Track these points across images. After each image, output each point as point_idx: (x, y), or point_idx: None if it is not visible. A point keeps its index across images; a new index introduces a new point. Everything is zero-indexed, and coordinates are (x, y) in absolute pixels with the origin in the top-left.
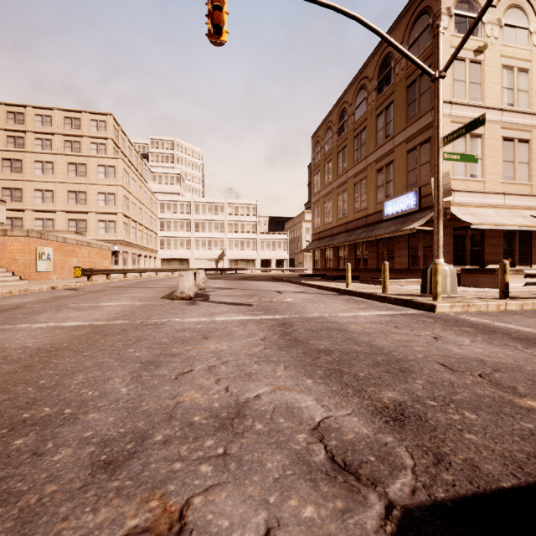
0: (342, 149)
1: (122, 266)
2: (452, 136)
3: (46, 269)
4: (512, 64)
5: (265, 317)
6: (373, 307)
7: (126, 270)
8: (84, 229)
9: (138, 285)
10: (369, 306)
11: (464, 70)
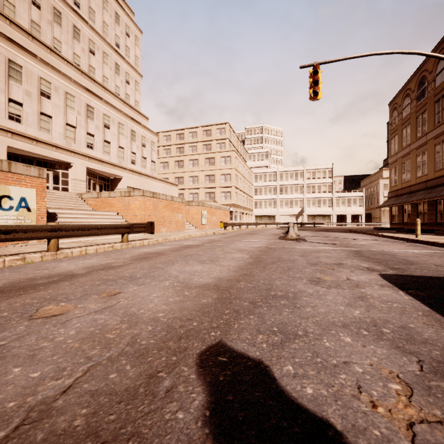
0: (422, 113)
1: (234, 221)
2: None
3: (204, 223)
4: None
5: (345, 249)
6: (426, 249)
7: (240, 223)
8: (213, 198)
9: (254, 232)
10: (424, 248)
11: None
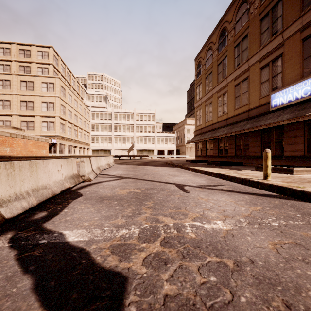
0: (222, 60)
1: (59, 154)
2: None
3: None
4: None
5: None
6: None
7: (54, 156)
8: (32, 127)
9: None
10: None
11: None
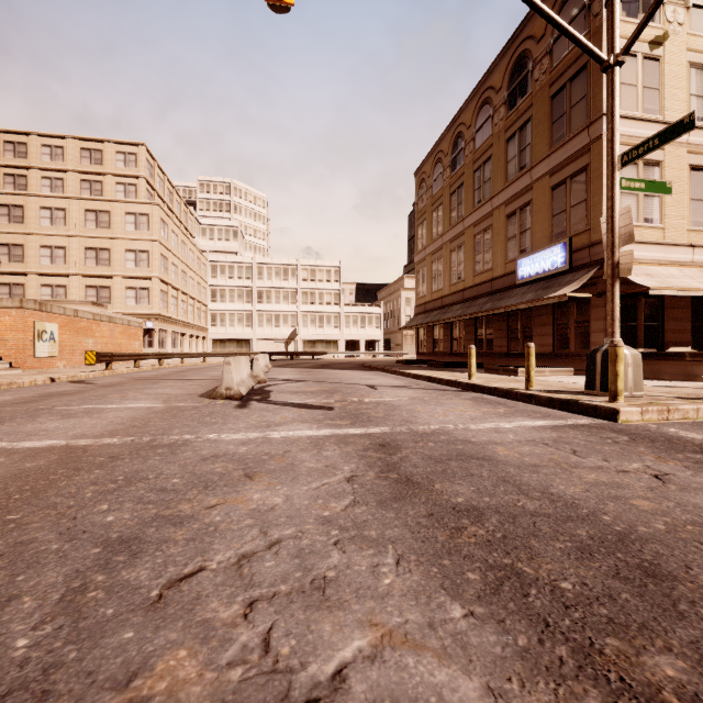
0: (458, 188)
1: (159, 349)
2: (637, 152)
3: (48, 353)
4: (702, 61)
5: (352, 432)
6: (519, 413)
7: (162, 354)
8: (107, 299)
9: (175, 375)
10: (513, 411)
11: (635, 70)
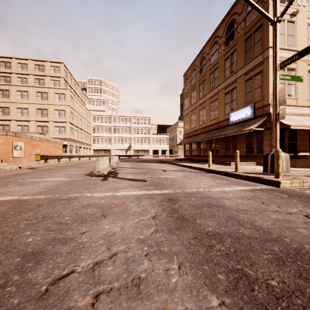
0: (202, 82)
1: (69, 154)
2: (287, 62)
3: (19, 155)
4: None
5: (155, 192)
6: (233, 183)
7: (70, 156)
8: (46, 131)
9: (75, 165)
10: (230, 182)
11: (284, 27)
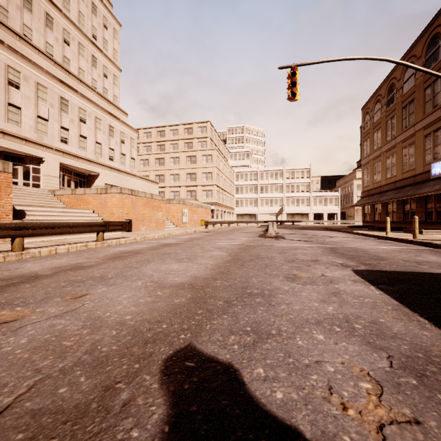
0: (391, 118)
1: (216, 219)
2: None
3: (185, 221)
4: None
5: (321, 246)
6: (395, 245)
7: (222, 221)
8: (194, 196)
9: (234, 231)
10: (393, 245)
11: None
